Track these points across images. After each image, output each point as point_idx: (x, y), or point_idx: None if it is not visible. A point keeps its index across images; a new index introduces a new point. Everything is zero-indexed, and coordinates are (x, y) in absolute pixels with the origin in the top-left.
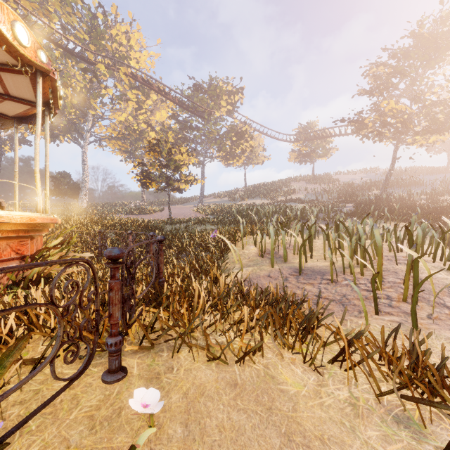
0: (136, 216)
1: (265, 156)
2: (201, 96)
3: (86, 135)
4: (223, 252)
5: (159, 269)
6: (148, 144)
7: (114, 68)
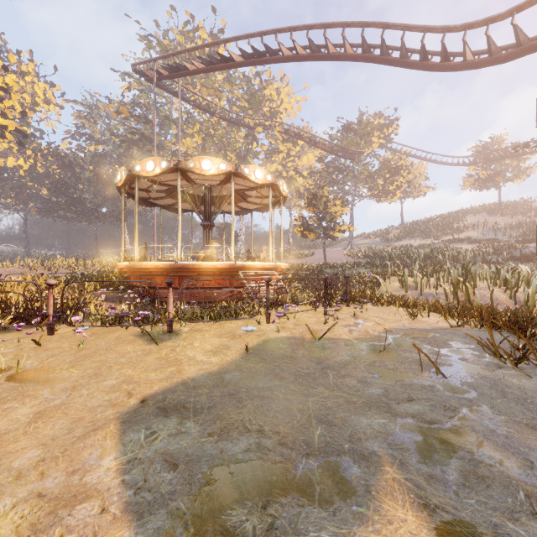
0: (290, 260)
1: (428, 186)
2: (350, 137)
3: None
4: (376, 286)
5: None
6: (296, 189)
7: (269, 128)
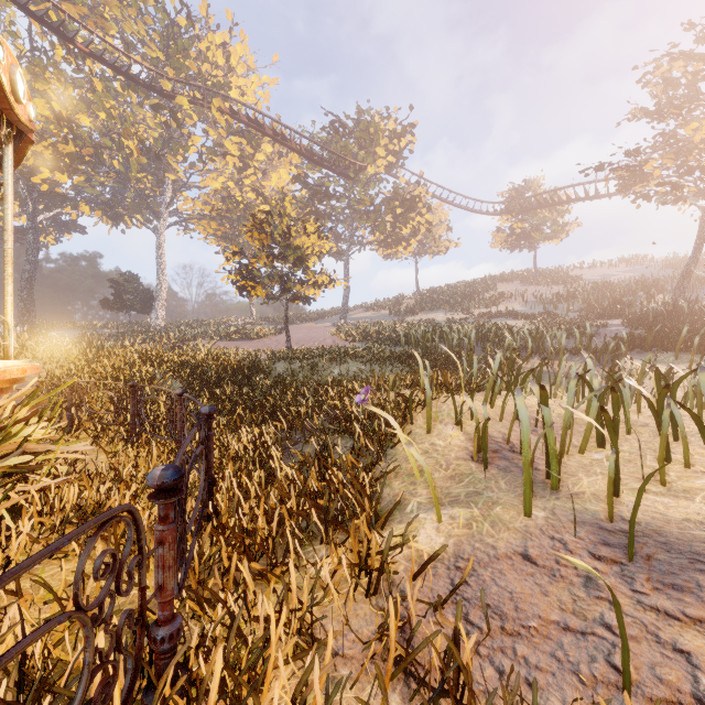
0: (235, 342)
1: (451, 240)
2: (343, 142)
3: (162, 213)
4: (383, 441)
5: (143, 609)
6: None
7: (203, 102)
